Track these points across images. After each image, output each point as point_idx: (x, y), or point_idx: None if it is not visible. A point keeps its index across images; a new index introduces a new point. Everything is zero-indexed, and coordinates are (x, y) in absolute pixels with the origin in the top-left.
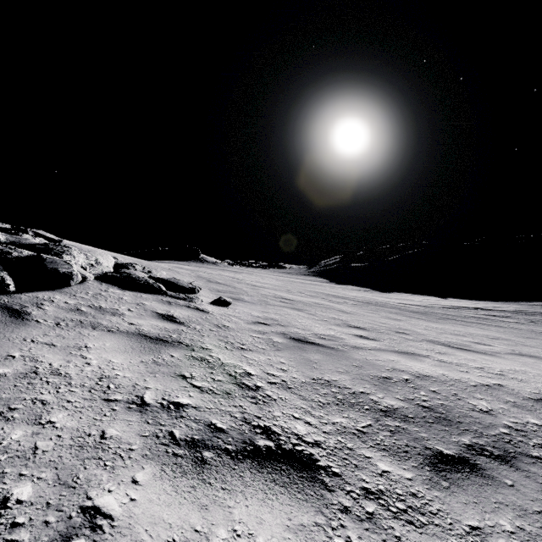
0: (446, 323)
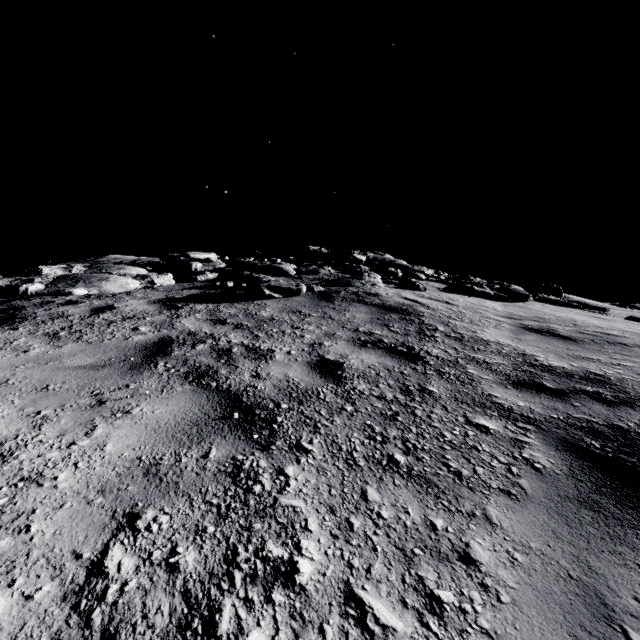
0: None
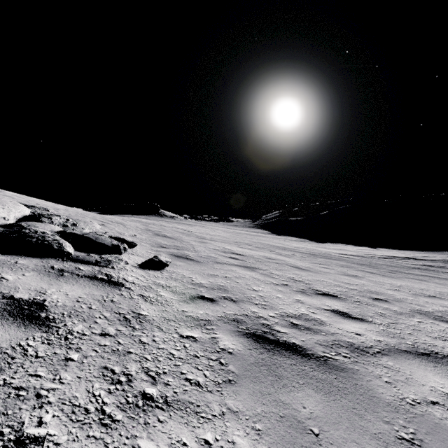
0: (401, 277)
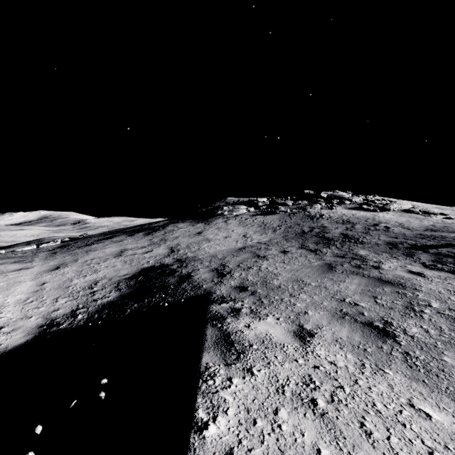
0: None
